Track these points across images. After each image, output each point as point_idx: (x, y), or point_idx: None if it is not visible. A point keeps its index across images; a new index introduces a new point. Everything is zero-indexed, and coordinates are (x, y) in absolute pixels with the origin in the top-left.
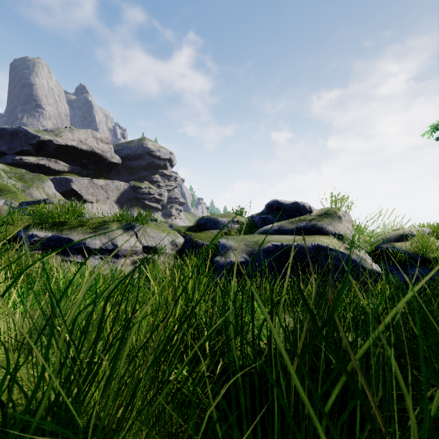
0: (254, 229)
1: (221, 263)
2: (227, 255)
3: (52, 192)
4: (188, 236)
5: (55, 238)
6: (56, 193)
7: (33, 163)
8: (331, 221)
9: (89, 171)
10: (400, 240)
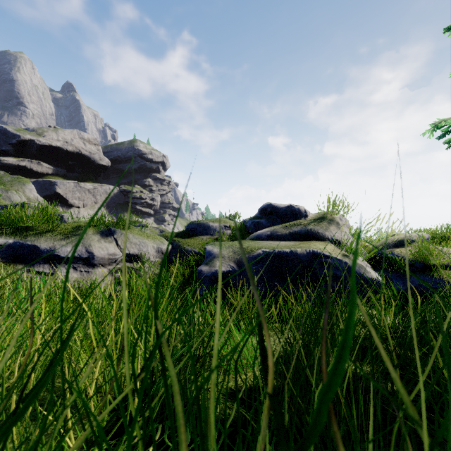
0: (247, 235)
1: (205, 272)
2: (212, 264)
3: (34, 196)
4: (176, 243)
5: (17, 245)
6: (38, 197)
7: (12, 164)
8: (328, 225)
9: (75, 174)
10: (399, 246)
